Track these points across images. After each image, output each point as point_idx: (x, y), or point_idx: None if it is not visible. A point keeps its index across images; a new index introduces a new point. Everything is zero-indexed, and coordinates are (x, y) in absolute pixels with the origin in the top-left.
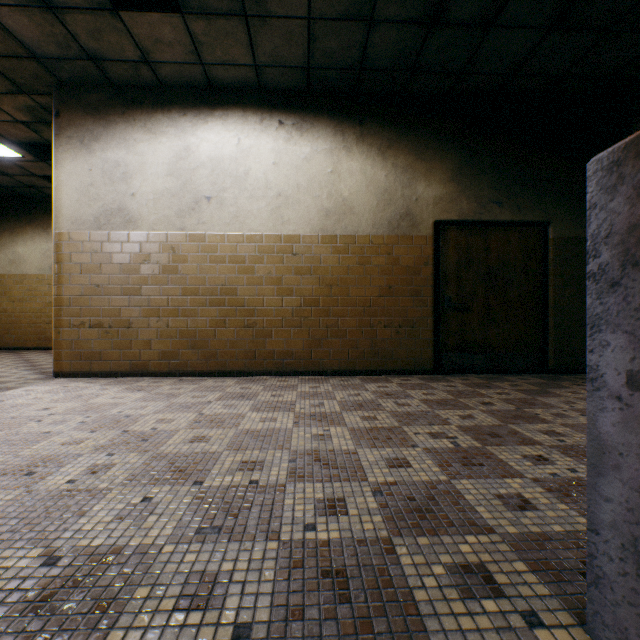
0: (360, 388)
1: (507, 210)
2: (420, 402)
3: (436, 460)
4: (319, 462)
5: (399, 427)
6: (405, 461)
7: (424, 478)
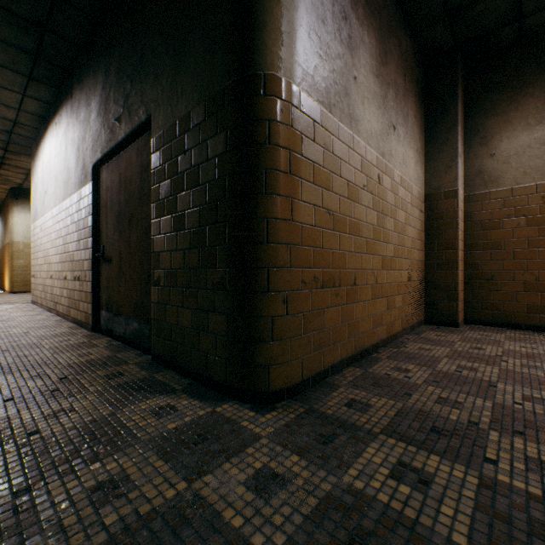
0: None
1: (123, 123)
2: None
3: None
4: None
5: None
6: None
7: None
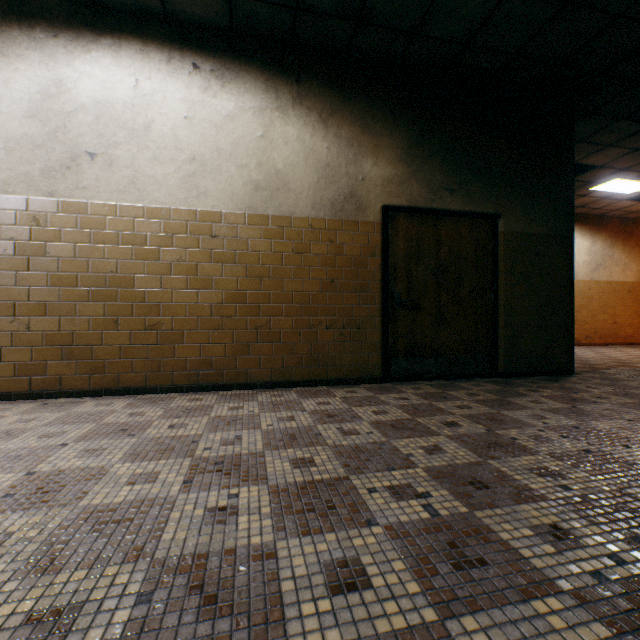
0: (295, 407)
1: (459, 199)
2: (371, 426)
3: (409, 558)
4: (199, 594)
5: (346, 478)
6: (359, 568)
7: (397, 623)
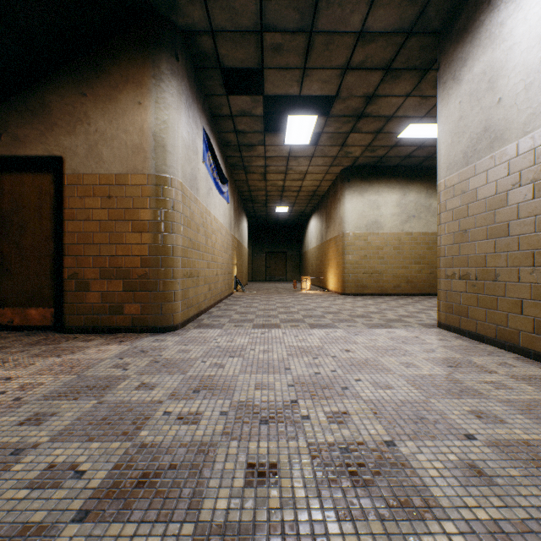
0: None
1: None
2: None
3: None
4: None
5: None
6: None
7: None
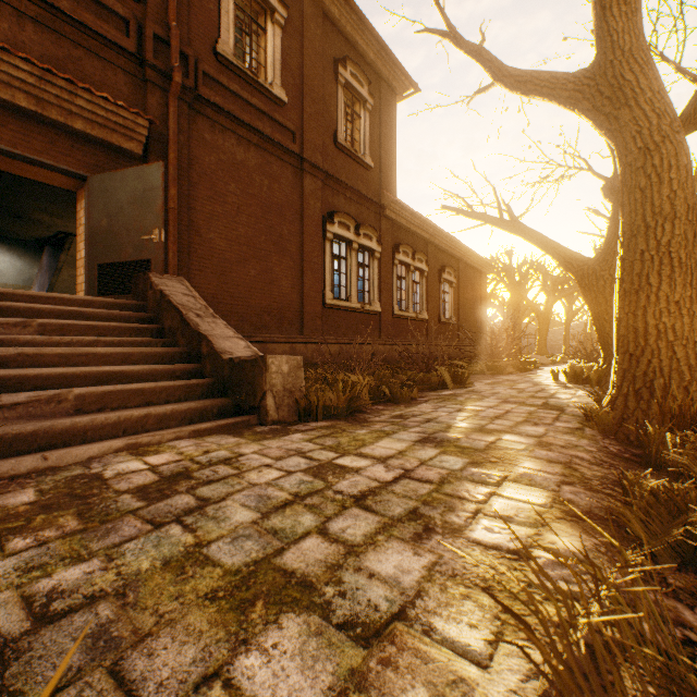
0: None
1: None
2: None
3: None
4: None
5: None
6: None
7: None
